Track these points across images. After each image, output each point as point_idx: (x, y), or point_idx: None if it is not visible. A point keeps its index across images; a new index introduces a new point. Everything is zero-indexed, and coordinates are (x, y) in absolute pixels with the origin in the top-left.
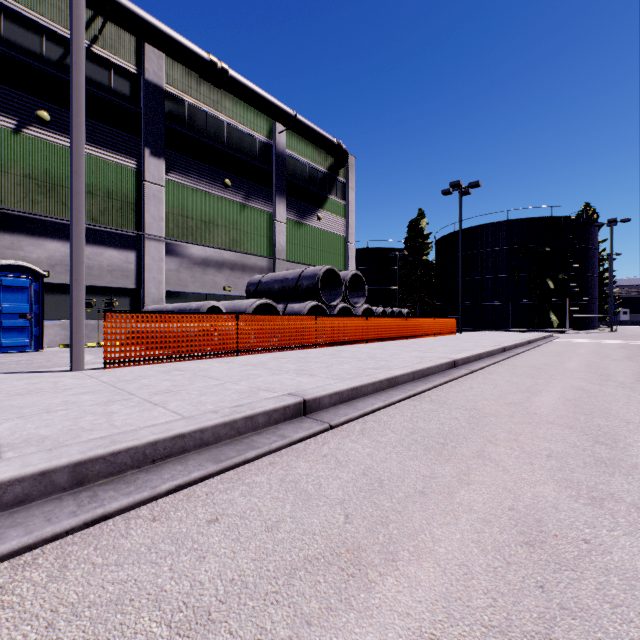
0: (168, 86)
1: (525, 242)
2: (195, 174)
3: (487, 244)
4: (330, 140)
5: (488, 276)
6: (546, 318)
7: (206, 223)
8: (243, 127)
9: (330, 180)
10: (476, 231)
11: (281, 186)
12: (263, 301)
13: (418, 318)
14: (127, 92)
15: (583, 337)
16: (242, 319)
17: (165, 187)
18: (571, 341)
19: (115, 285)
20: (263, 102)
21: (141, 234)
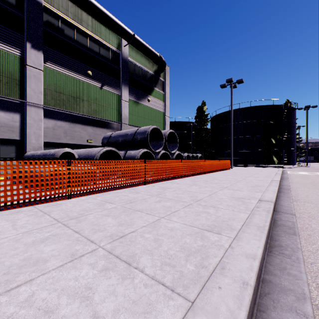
0: (46, 3)
1: (259, 118)
2: (66, 65)
3: (239, 119)
4: (155, 53)
5: (240, 136)
6: (270, 159)
7: (74, 98)
8: (100, 39)
9: (155, 79)
10: (233, 112)
11: (125, 79)
12: (108, 148)
13: (211, 160)
14: (13, 1)
15: (299, 170)
16: (75, 164)
17: (43, 71)
18: (299, 173)
19: (2, 137)
20: (113, 23)
21: (24, 102)
